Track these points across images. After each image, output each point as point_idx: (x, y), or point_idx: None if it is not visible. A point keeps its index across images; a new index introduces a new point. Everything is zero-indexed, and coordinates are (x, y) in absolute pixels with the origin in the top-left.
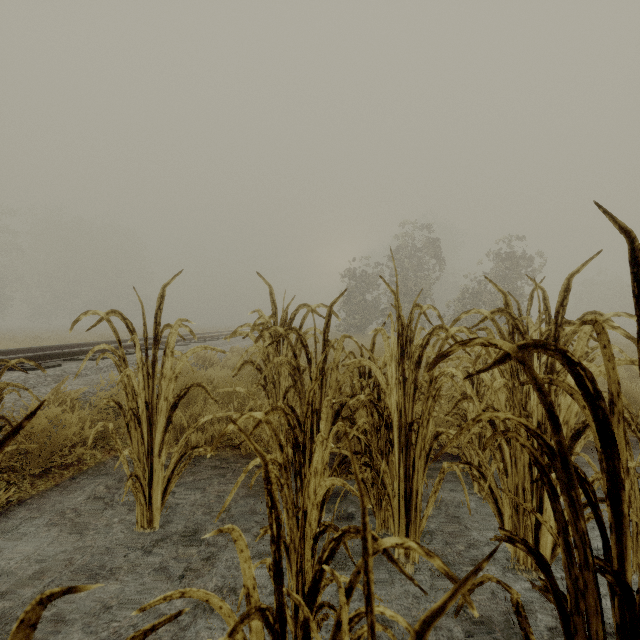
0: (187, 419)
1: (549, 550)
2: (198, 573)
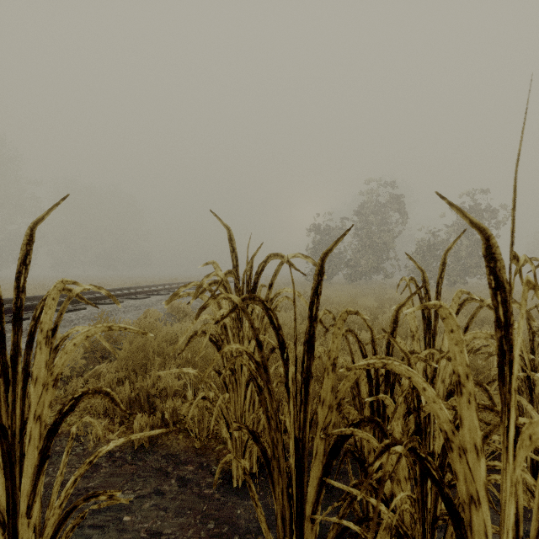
0: (138, 391)
1: None
2: None
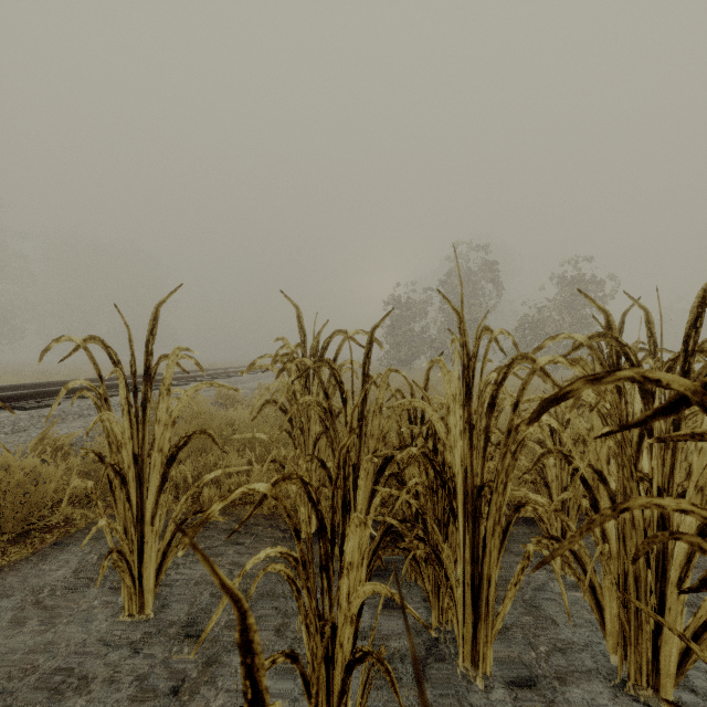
0: (200, 470)
1: (674, 665)
2: (195, 685)
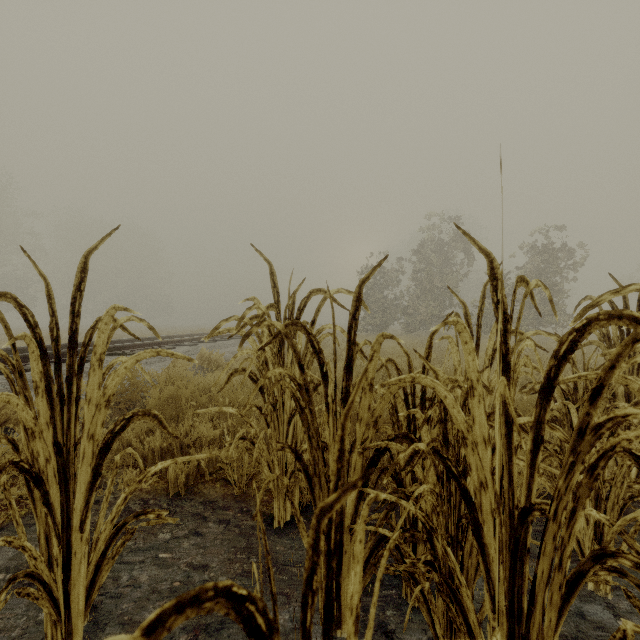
0: (170, 441)
1: None
2: None
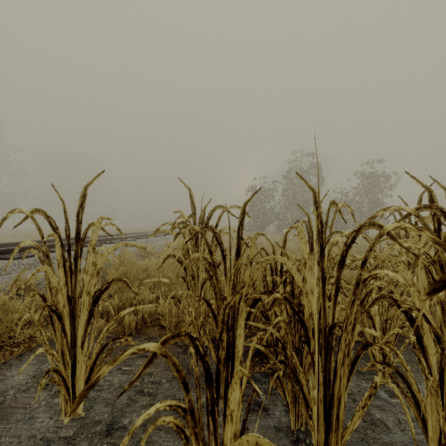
0: (124, 301)
1: None
2: None
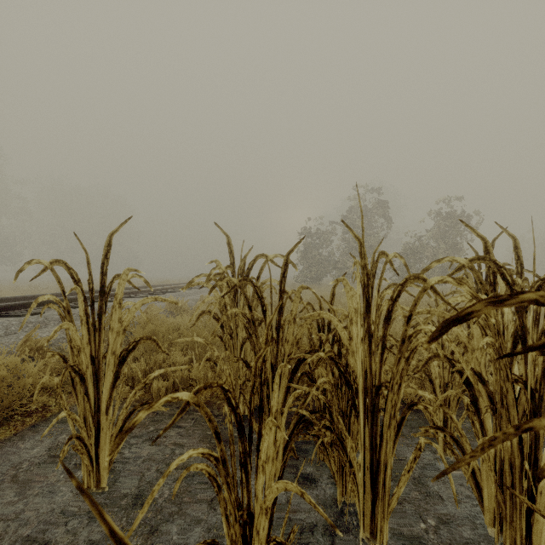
0: (151, 365)
1: (544, 540)
2: None
